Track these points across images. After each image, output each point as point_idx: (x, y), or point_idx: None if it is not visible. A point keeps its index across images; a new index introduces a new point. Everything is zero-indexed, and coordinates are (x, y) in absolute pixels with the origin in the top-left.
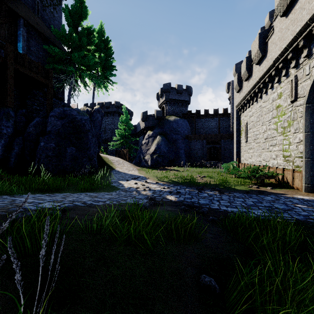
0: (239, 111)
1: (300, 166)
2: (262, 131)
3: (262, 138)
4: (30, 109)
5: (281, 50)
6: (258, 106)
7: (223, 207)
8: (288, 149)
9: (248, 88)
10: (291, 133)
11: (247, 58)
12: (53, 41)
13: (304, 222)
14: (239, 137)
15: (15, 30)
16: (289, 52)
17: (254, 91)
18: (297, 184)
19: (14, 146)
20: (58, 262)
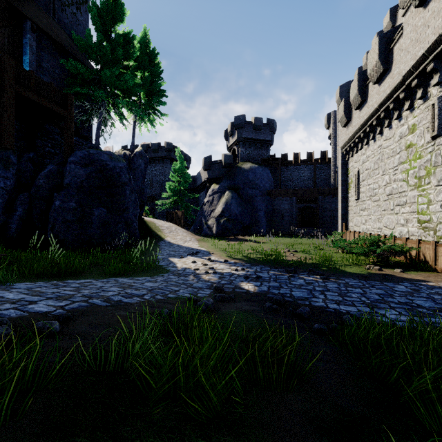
0: (346, 154)
1: None
2: (383, 183)
3: (383, 193)
4: (40, 152)
5: (416, 59)
6: (377, 146)
7: (332, 305)
8: (427, 211)
9: (360, 120)
10: (431, 185)
11: (360, 75)
12: (75, 54)
13: None
14: (345, 192)
15: (19, 38)
16: (429, 62)
17: (371, 124)
18: None
19: (17, 207)
20: None
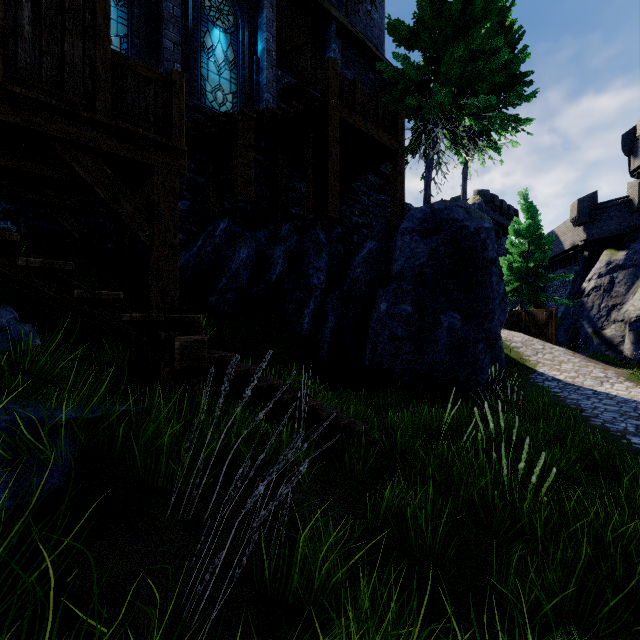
0: None
1: None
2: None
3: None
4: (347, 225)
5: None
6: None
7: None
8: None
9: None
10: None
11: None
12: (382, 60)
13: None
14: None
15: (321, 55)
16: None
17: None
18: None
19: (328, 315)
20: None
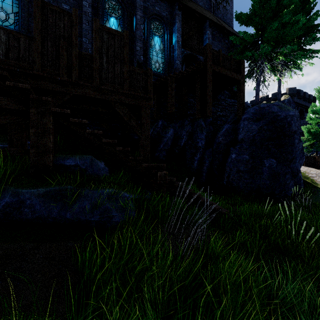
0: None
1: None
2: None
3: None
4: (214, 116)
5: None
6: None
7: None
8: None
9: None
10: None
11: None
12: (232, 32)
13: None
14: None
15: (201, 37)
16: None
17: None
18: None
19: (205, 160)
20: None
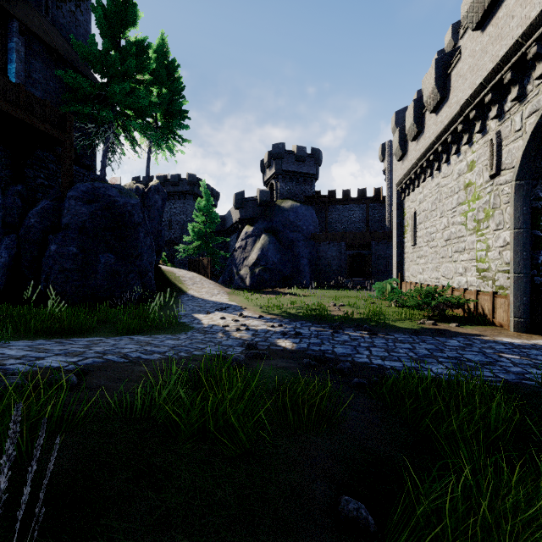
0: (401, 192)
1: (505, 287)
2: (441, 226)
3: (441, 238)
4: (31, 184)
5: (473, 88)
6: (435, 184)
7: (377, 360)
8: (486, 258)
9: (416, 153)
10: (490, 230)
11: (416, 102)
12: (74, 63)
13: (518, 384)
14: (401, 237)
15: (3, 41)
16: (487, 92)
17: (428, 158)
18: (501, 318)
19: (1, 252)
20: (42, 496)
